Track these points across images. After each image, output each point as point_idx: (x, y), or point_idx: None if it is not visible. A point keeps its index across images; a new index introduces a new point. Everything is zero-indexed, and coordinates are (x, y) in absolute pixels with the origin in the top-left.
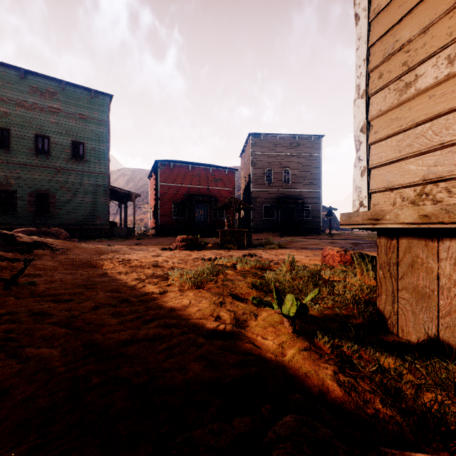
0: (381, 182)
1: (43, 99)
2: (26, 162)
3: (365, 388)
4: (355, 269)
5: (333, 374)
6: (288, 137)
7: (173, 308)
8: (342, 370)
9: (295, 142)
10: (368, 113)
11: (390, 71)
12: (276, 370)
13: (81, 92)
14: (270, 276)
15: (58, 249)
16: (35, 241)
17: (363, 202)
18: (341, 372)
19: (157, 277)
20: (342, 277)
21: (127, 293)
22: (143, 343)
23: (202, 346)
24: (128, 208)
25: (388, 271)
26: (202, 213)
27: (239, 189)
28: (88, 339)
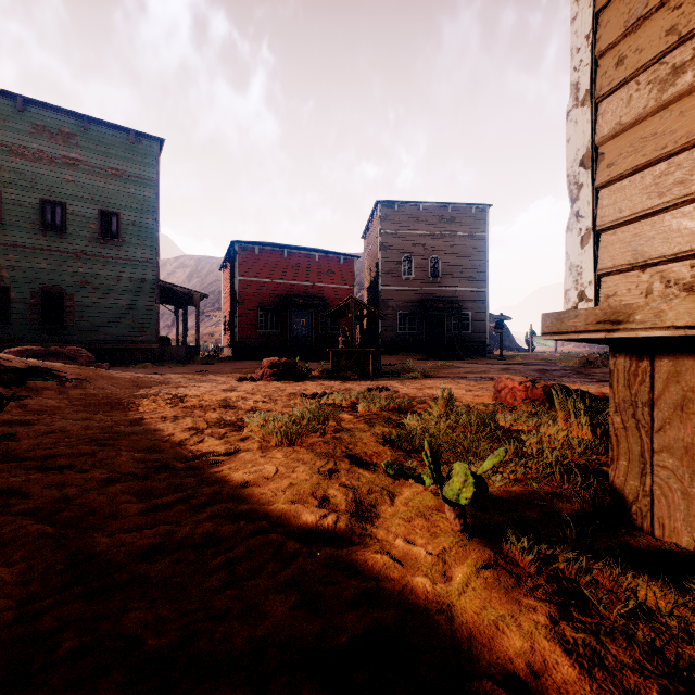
0: (622, 255)
1: (53, 144)
2: (27, 243)
3: (622, 660)
4: (552, 412)
5: (550, 624)
6: (436, 206)
7: (246, 482)
8: (565, 613)
9: (447, 215)
10: (594, 132)
11: (639, 49)
12: (435, 614)
13: (114, 135)
14: (413, 423)
15: (70, 379)
16: (33, 366)
17: (584, 293)
18: (564, 618)
19: (226, 425)
20: (532, 425)
21: (171, 453)
22: (182, 554)
23: (293, 560)
24: (190, 317)
25: (633, 416)
26: (304, 324)
27: (360, 288)
28: (80, 546)
